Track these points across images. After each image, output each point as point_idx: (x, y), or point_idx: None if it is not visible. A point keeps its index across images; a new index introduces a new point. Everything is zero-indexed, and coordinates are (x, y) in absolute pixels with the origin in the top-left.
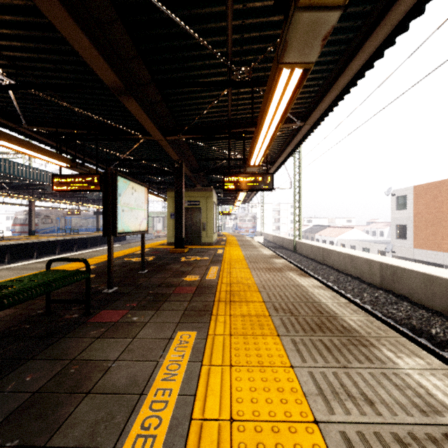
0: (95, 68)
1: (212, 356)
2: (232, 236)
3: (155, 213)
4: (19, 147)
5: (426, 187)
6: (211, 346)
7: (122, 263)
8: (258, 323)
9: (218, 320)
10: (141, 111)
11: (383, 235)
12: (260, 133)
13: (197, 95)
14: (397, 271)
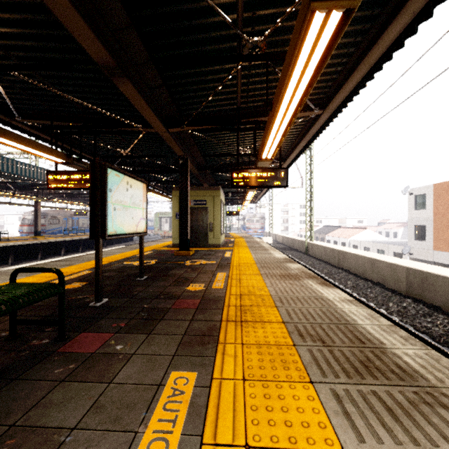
0: (79, 39)
1: (218, 423)
2: (240, 237)
3: (162, 213)
4: (4, 139)
5: (448, 185)
6: (217, 400)
7: (120, 267)
8: (280, 357)
9: (226, 351)
10: (138, 96)
11: (396, 236)
12: (276, 117)
13: (202, 78)
14: (429, 278)
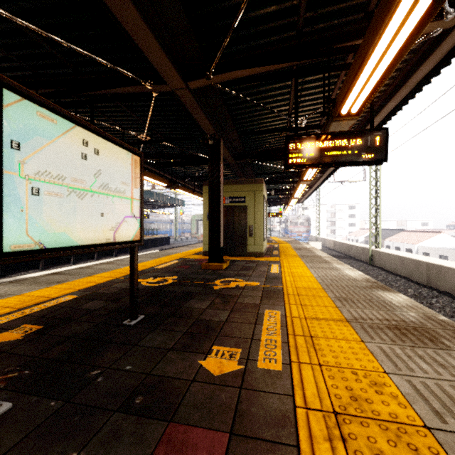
0: None
1: None
2: (284, 243)
3: (199, 216)
4: None
5: None
6: None
7: (120, 290)
8: None
9: None
10: None
11: None
12: None
13: None
14: None
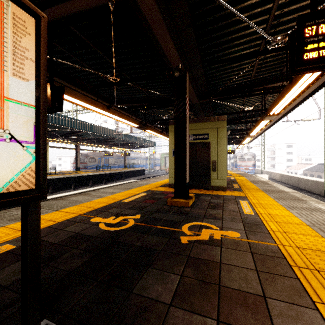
0: None
1: None
2: (238, 175)
3: (166, 153)
4: None
5: None
6: None
7: (69, 237)
8: None
9: None
10: None
11: None
12: None
13: None
14: None
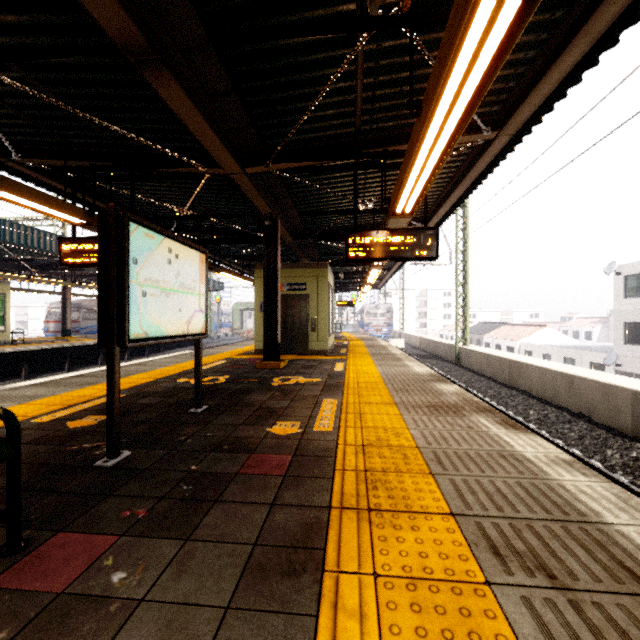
0: None
1: None
2: (356, 340)
3: (244, 304)
4: None
5: None
6: None
7: (170, 389)
8: (465, 624)
9: (341, 598)
10: (191, 108)
11: (591, 337)
12: (426, 131)
13: (298, 77)
14: None
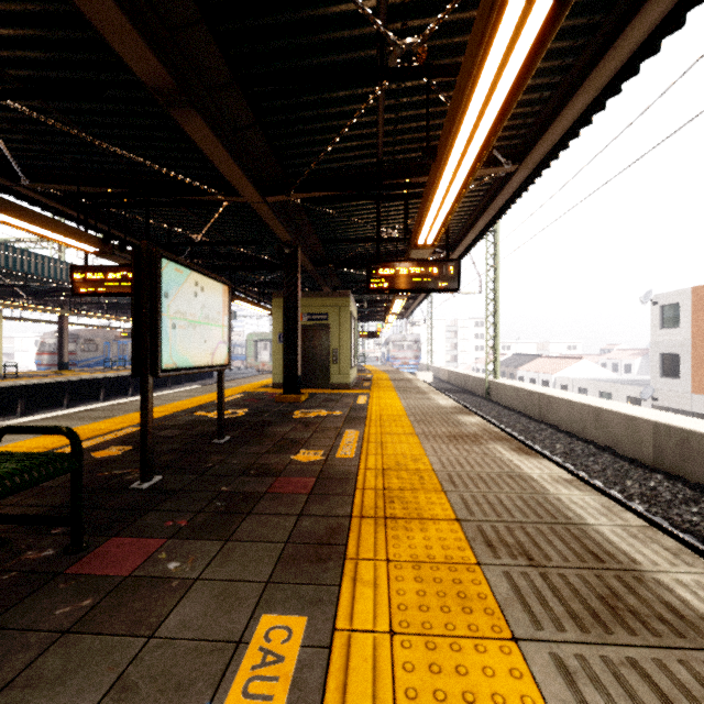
0: (114, 42)
1: None
2: (381, 373)
3: (259, 334)
4: None
5: None
6: (343, 677)
7: (188, 422)
8: (456, 588)
9: (359, 575)
10: (215, 142)
11: (630, 371)
12: (442, 173)
13: (320, 112)
14: (692, 441)
